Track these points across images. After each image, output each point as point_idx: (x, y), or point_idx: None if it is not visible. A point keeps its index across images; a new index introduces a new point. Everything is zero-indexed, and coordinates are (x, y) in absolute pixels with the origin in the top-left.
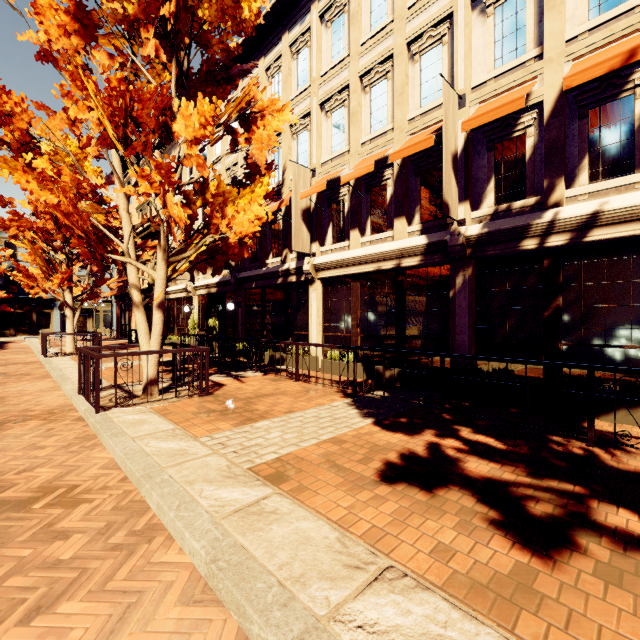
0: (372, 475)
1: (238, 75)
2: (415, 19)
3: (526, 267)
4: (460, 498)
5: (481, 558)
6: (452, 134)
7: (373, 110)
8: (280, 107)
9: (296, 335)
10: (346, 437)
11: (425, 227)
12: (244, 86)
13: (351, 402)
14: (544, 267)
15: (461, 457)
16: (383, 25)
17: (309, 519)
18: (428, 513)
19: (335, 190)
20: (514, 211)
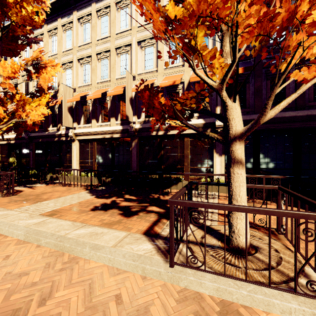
0: (88, 210)
1: (32, 42)
2: (118, 40)
3: (153, 141)
4: (114, 211)
5: (112, 220)
6: (130, 90)
7: (102, 70)
8: (55, 64)
9: (65, 166)
10: (82, 202)
11: (122, 122)
12: (34, 35)
13: (88, 191)
14: (158, 141)
15: (121, 202)
16: (106, 36)
17: (63, 221)
18: (103, 215)
19: (85, 100)
20: (150, 121)
